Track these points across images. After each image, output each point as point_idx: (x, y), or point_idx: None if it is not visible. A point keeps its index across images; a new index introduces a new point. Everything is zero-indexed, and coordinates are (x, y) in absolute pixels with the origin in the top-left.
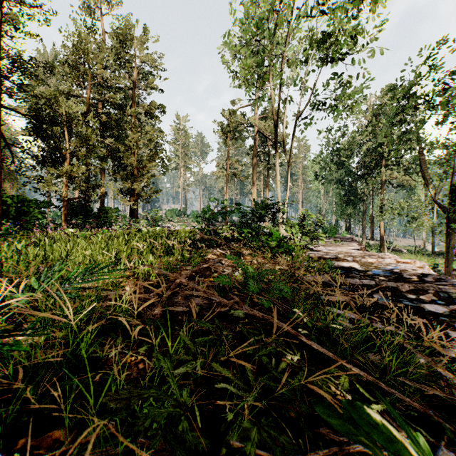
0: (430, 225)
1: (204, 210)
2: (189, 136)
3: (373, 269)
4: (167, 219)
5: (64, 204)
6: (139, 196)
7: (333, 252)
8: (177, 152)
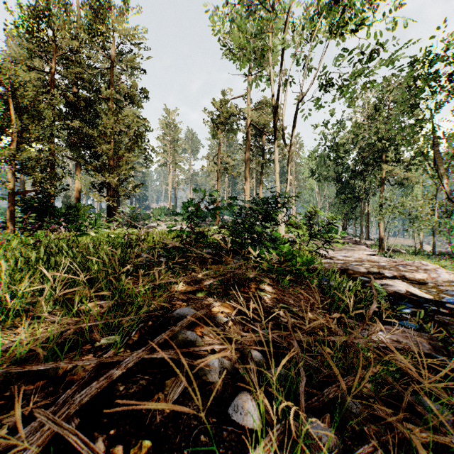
0: (431, 224)
1: (184, 205)
2: (178, 131)
3: (443, 295)
4: (154, 218)
5: (10, 198)
6: (115, 191)
7: (351, 260)
8: (165, 147)
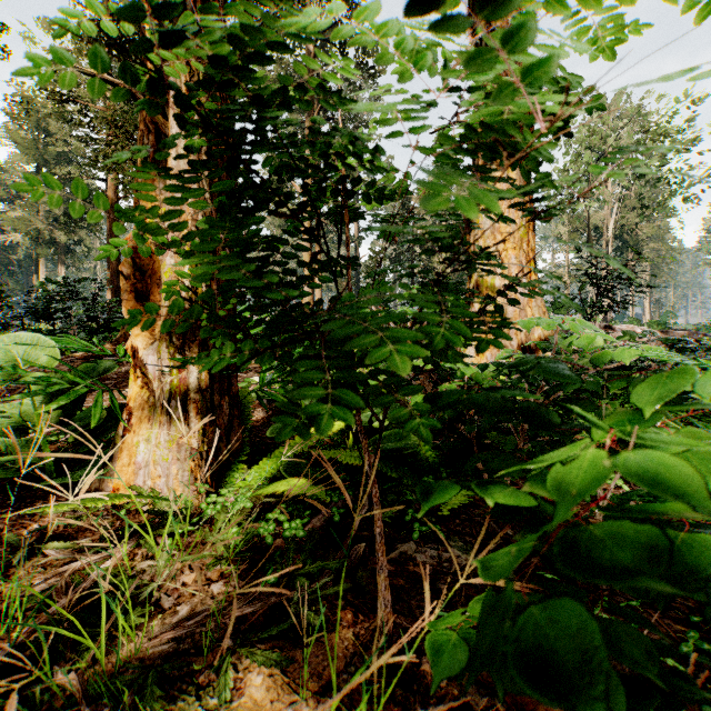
0: None
1: None
2: None
3: None
4: None
5: None
6: None
7: None
8: None
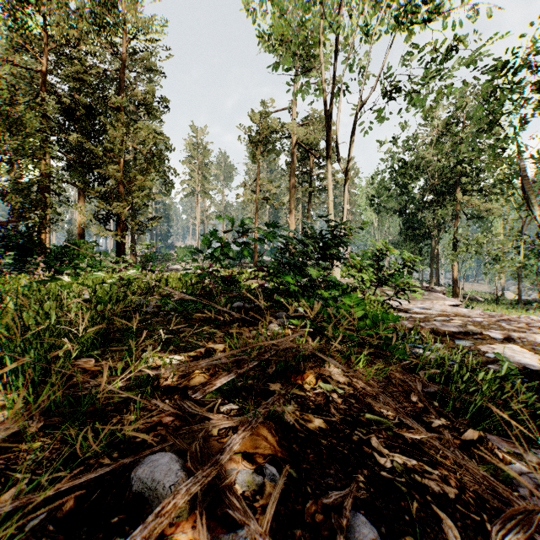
0: (516, 267)
1: (206, 237)
2: (208, 153)
3: None
4: (179, 259)
5: None
6: (125, 224)
7: (432, 313)
8: (192, 173)
